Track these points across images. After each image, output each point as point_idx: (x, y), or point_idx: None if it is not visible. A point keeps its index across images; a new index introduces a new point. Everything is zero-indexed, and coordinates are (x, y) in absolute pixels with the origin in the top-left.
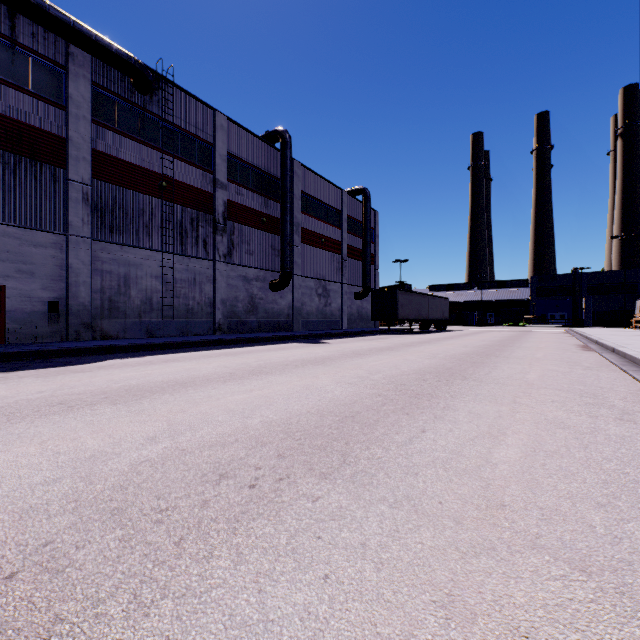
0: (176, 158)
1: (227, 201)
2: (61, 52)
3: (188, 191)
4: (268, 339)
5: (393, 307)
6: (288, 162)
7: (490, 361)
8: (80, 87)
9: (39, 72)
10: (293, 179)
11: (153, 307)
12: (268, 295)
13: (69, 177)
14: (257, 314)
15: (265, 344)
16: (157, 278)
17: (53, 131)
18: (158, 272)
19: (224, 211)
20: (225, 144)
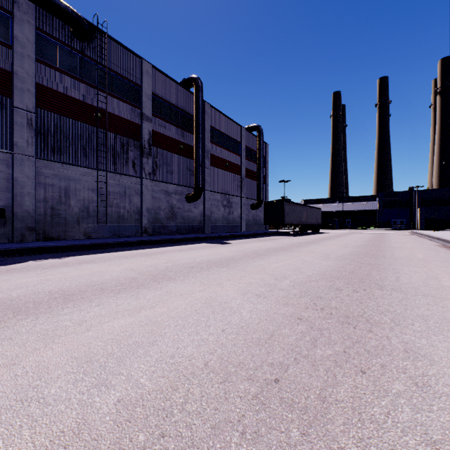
0: (109, 95)
1: (152, 131)
2: (8, 0)
3: (119, 122)
4: (183, 240)
5: (281, 215)
6: (200, 102)
7: (383, 262)
8: (25, 30)
9: None
10: (204, 116)
11: (90, 214)
12: (184, 205)
13: (15, 105)
14: (176, 220)
15: (179, 244)
16: (93, 191)
17: (0, 66)
18: (94, 186)
19: (149, 139)
20: (150, 86)
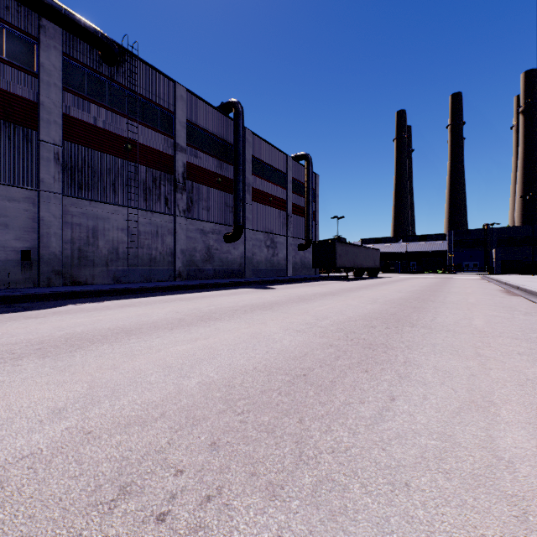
0: (140, 124)
1: (186, 163)
2: (33, 25)
3: (151, 153)
4: (222, 285)
5: (332, 257)
6: (240, 129)
7: (429, 306)
8: (51, 57)
9: (13, 42)
10: (245, 145)
11: (119, 256)
12: (223, 246)
13: (41, 138)
14: (213, 263)
15: (219, 289)
16: (123, 230)
17: (26, 96)
18: (124, 225)
19: (183, 172)
20: (184, 112)
